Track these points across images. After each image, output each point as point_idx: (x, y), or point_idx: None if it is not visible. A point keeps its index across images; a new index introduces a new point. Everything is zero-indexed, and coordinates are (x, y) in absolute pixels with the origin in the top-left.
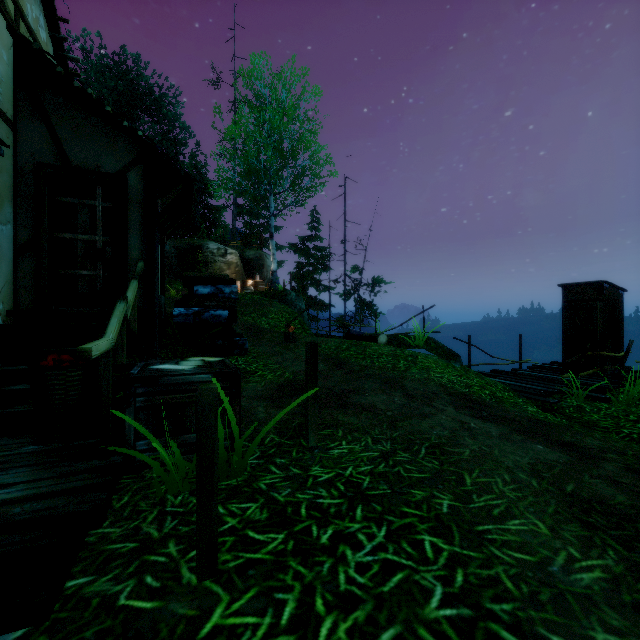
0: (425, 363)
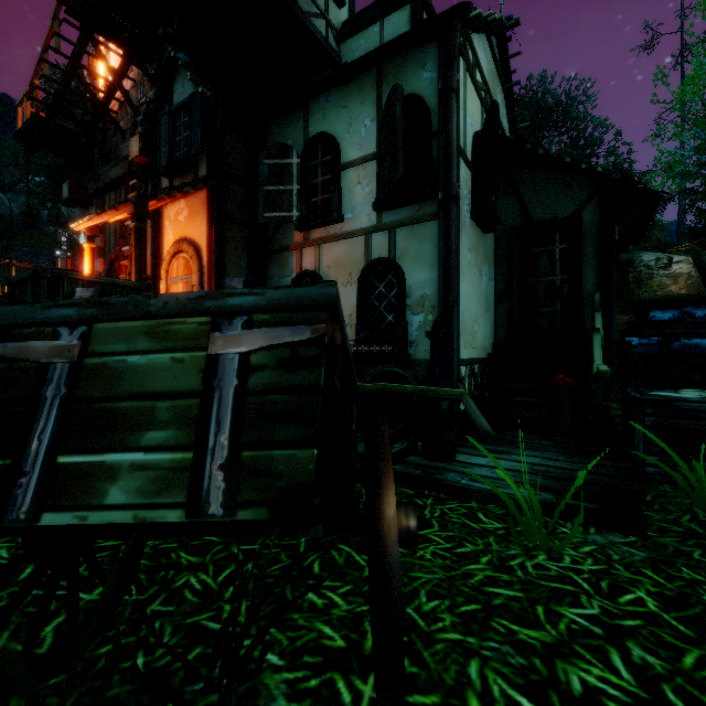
0: None
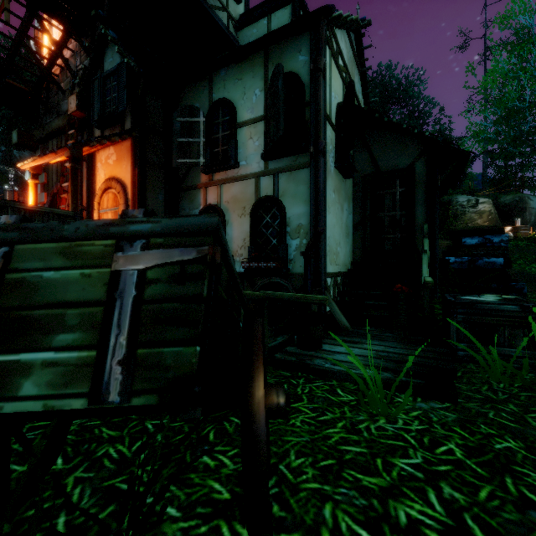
0: None
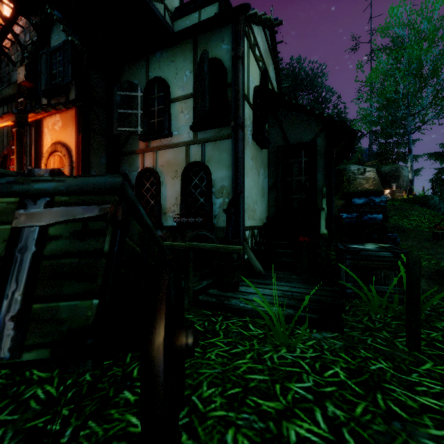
0: None
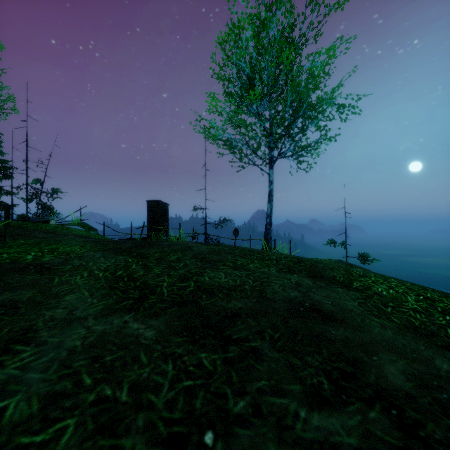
0: (73, 229)
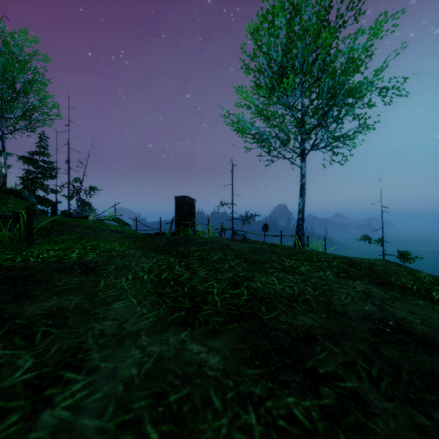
0: (109, 225)
